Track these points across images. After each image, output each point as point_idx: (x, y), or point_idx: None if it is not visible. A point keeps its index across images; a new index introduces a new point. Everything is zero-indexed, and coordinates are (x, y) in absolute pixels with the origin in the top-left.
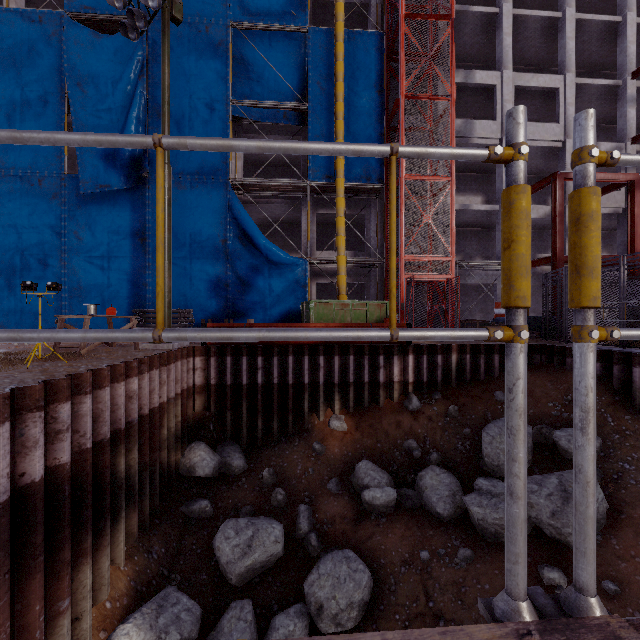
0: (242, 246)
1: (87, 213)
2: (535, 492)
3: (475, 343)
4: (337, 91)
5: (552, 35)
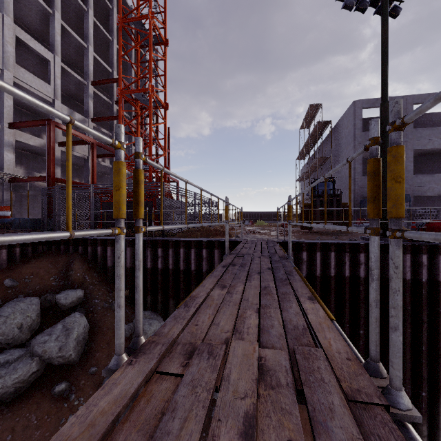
0: None
1: None
2: (47, 341)
3: None
4: None
5: (46, 20)
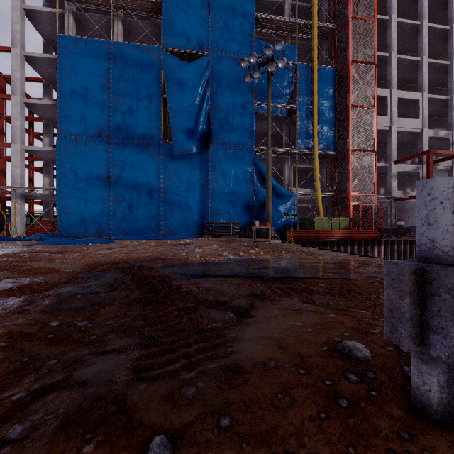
0: (261, 186)
1: (175, 165)
2: None
3: (406, 240)
4: (314, 100)
5: (413, 68)
